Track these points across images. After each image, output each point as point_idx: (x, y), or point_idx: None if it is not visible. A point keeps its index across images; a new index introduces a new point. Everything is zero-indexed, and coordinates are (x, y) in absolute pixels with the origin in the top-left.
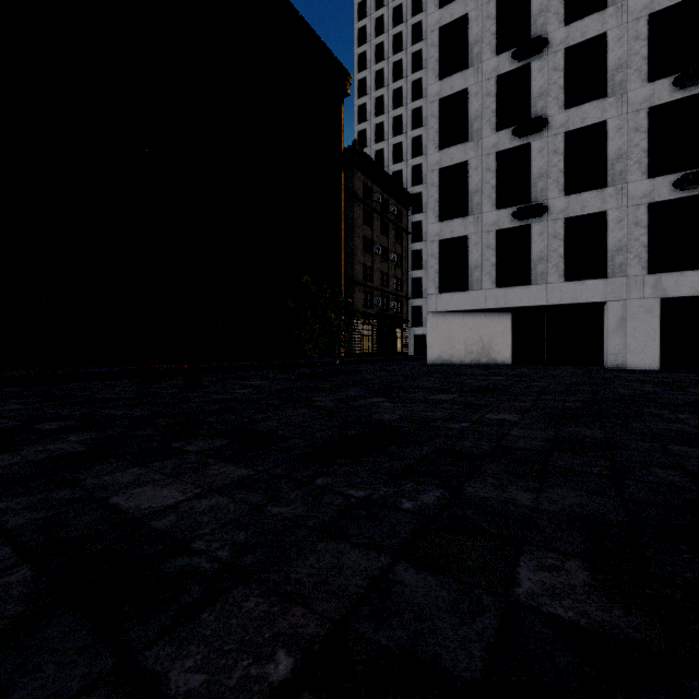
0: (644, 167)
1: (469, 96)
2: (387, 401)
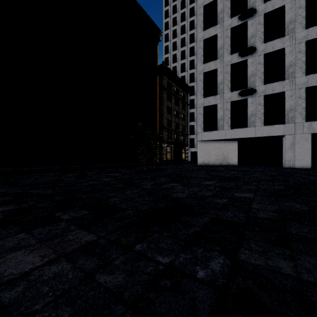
0: (303, 70)
1: (217, 38)
2: (179, 185)
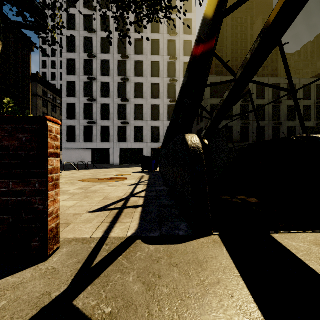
0: (117, 117)
1: (76, 84)
2: None
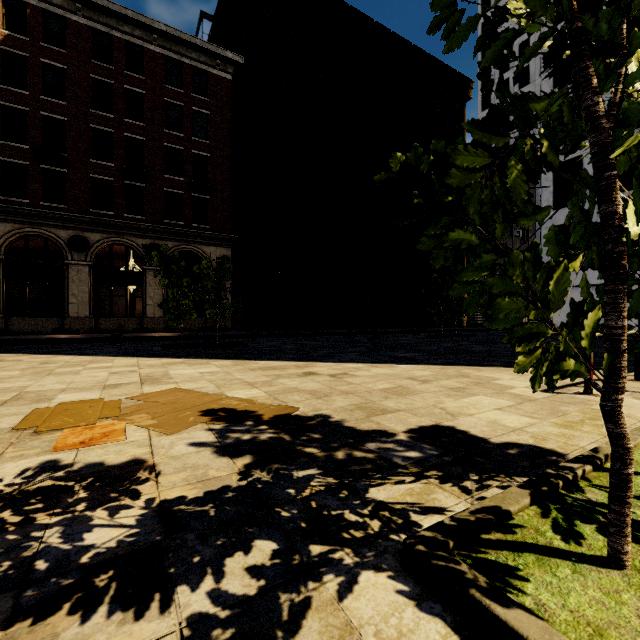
0: None
1: None
2: (480, 346)
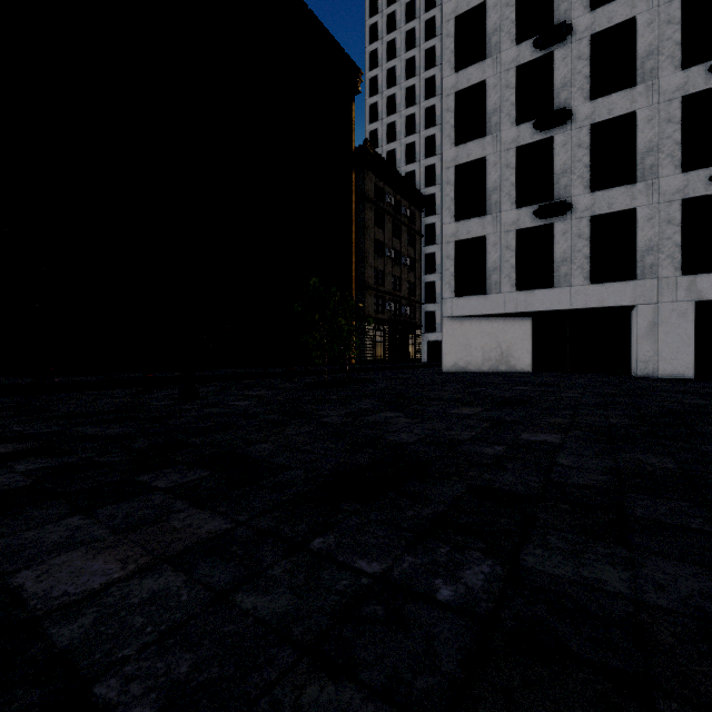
0: (677, 161)
1: (487, 88)
2: (403, 416)
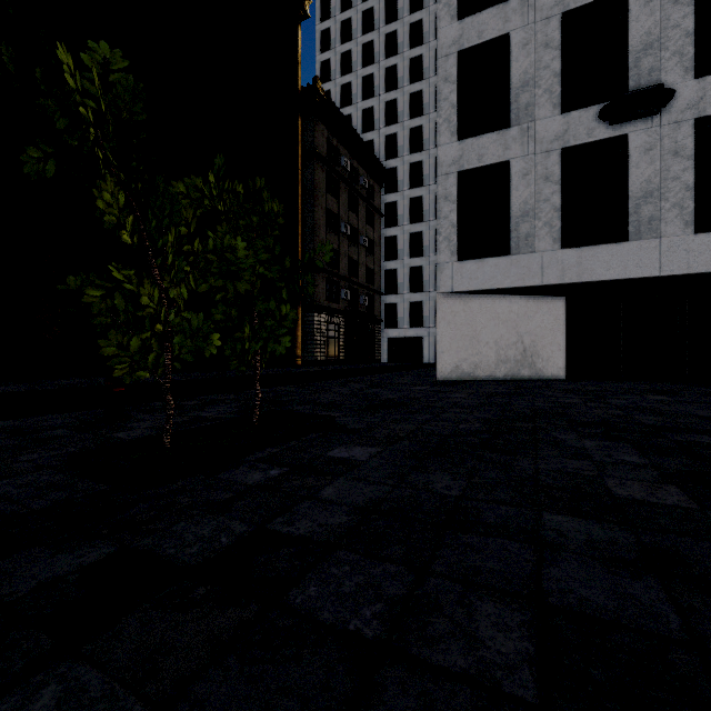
0: None
1: None
2: None
